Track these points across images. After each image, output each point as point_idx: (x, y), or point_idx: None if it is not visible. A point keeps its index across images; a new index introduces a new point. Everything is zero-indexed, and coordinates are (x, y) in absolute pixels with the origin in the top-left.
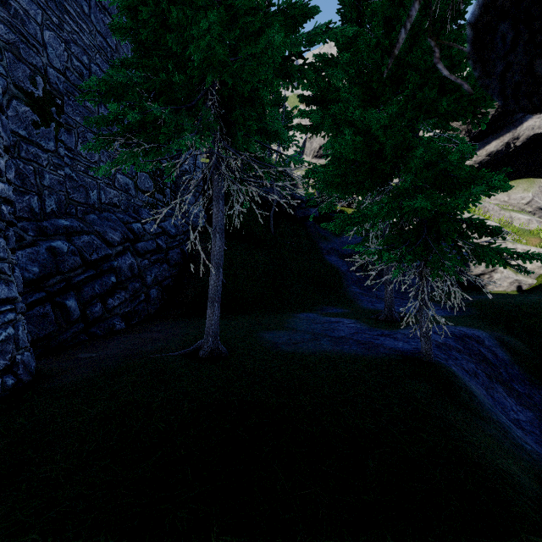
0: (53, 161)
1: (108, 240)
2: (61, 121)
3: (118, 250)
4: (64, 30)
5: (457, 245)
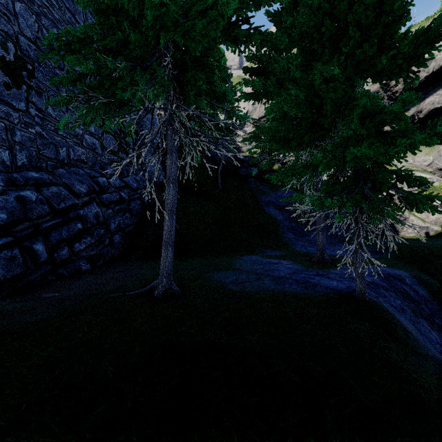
0: (24, 120)
1: (75, 191)
2: (32, 84)
3: (84, 200)
4: (35, 3)
5: (389, 193)
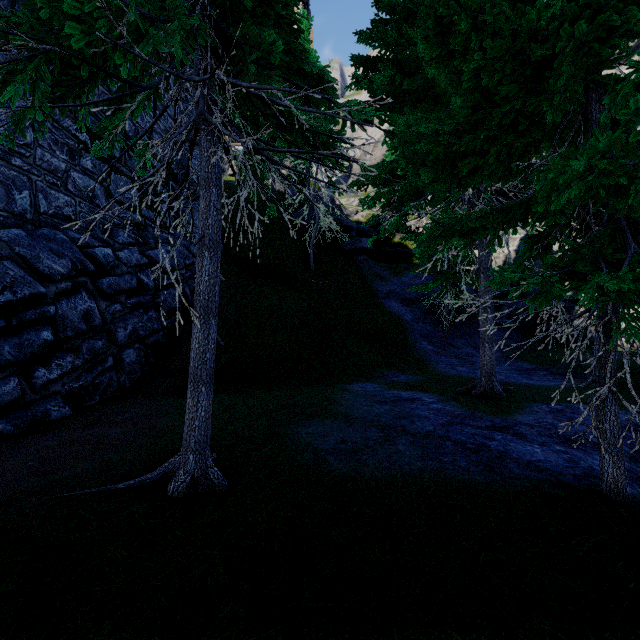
0: None
1: (42, 270)
2: None
3: (61, 287)
4: None
5: None
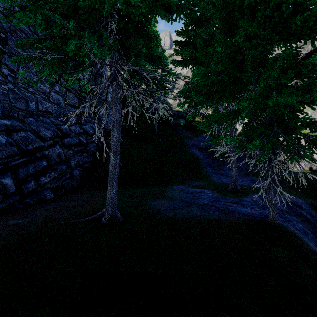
0: None
1: (42, 135)
2: (5, 50)
3: (49, 143)
4: None
5: (297, 137)
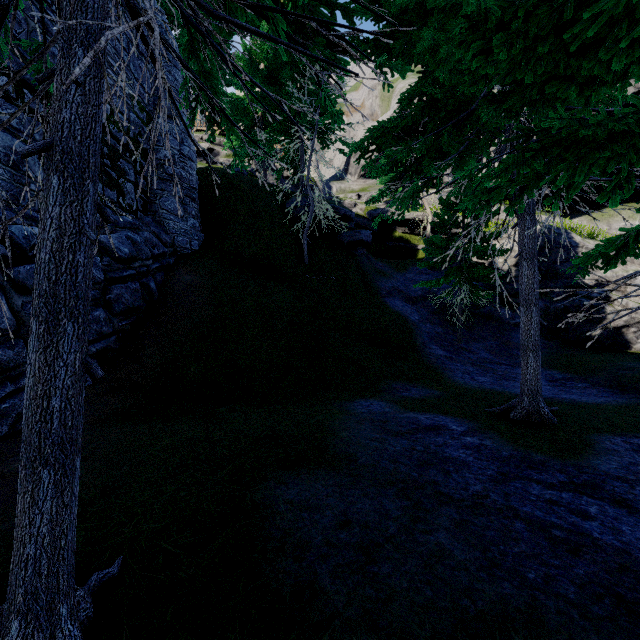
0: None
1: None
2: None
3: None
4: None
5: None
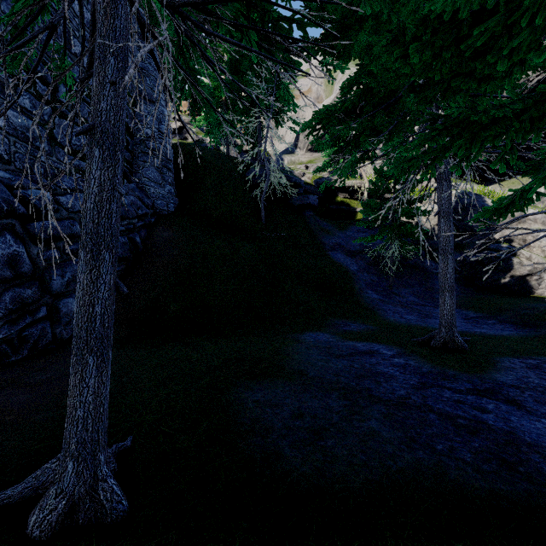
0: None
1: None
2: None
3: None
4: None
5: None
